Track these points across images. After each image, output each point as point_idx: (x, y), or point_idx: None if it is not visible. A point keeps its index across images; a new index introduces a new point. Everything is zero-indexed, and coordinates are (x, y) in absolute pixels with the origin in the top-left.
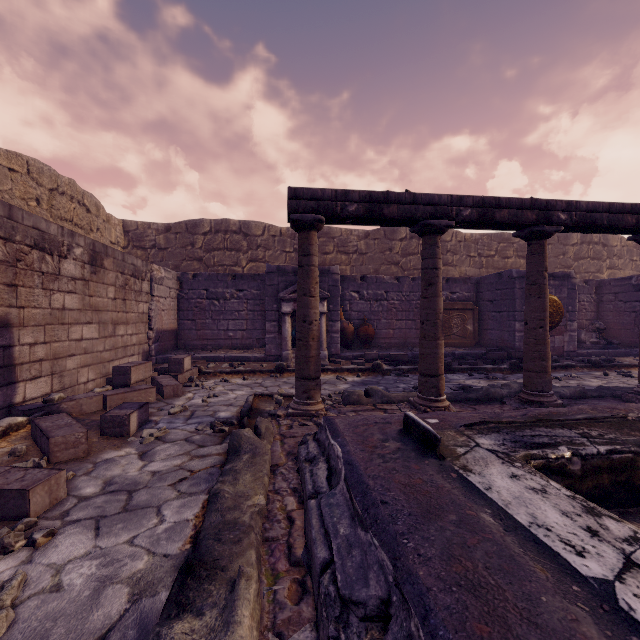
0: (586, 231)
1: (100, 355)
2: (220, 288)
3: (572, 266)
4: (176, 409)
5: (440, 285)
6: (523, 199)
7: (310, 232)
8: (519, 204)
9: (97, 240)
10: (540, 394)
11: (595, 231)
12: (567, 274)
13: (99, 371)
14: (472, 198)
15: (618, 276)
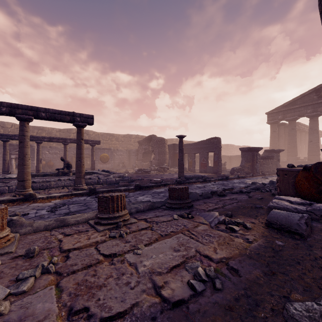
0: None
1: None
2: None
3: (133, 144)
4: None
5: (40, 153)
6: (59, 138)
7: (6, 142)
8: (58, 138)
9: None
10: None
11: None
12: (110, 148)
13: None
14: (47, 137)
15: None
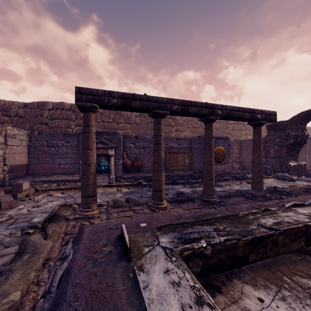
0: (230, 119)
1: None
2: (55, 140)
3: (231, 133)
4: (3, 219)
5: (162, 144)
6: (202, 102)
7: (89, 113)
8: (200, 105)
9: None
10: (210, 197)
11: (234, 119)
12: (227, 137)
13: None
14: (178, 100)
15: (248, 138)
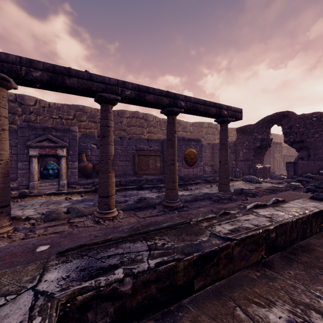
0: (195, 114)
1: None
2: None
3: (204, 137)
4: None
5: (111, 137)
6: (162, 90)
7: None
8: (160, 93)
9: None
10: (172, 202)
11: (199, 114)
12: (199, 139)
13: None
14: (131, 84)
15: None
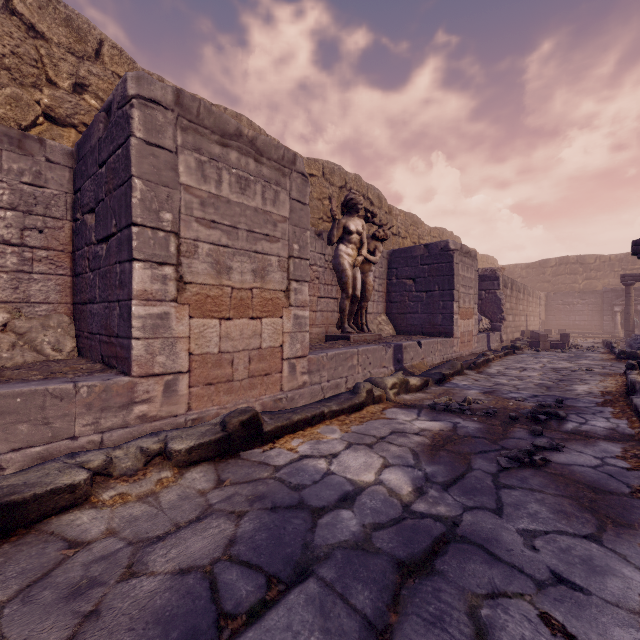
0: None
1: (533, 327)
2: (570, 299)
3: None
4: (575, 340)
5: None
6: None
7: (630, 286)
8: None
9: None
10: None
11: None
12: None
13: None
14: None
15: None
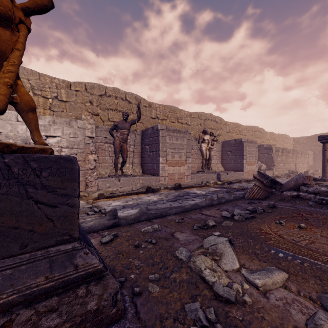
0: None
1: (302, 168)
2: None
3: None
4: (320, 175)
5: None
6: None
7: None
8: None
9: (289, 145)
10: None
11: None
12: None
13: (301, 171)
14: None
15: None
